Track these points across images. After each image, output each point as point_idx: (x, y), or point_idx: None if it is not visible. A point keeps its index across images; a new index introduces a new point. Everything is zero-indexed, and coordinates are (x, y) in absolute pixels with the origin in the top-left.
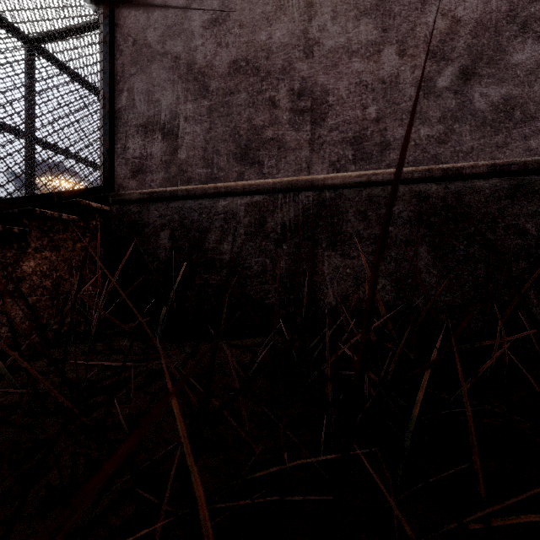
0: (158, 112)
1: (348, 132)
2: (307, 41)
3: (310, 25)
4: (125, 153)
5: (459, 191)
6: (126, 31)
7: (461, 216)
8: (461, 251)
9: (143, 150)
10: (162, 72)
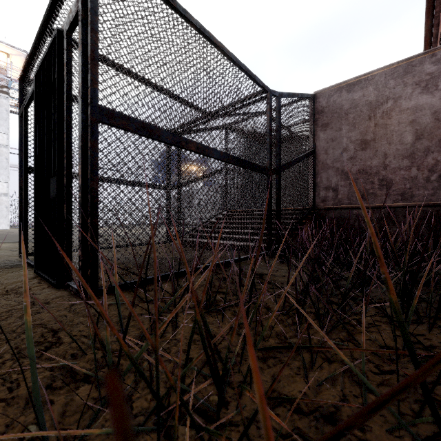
0: (331, 184)
1: (399, 192)
2: (384, 165)
3: (385, 160)
4: (319, 195)
5: (437, 211)
6: (319, 160)
7: (438, 217)
8: (438, 227)
9: (325, 195)
10: (332, 172)
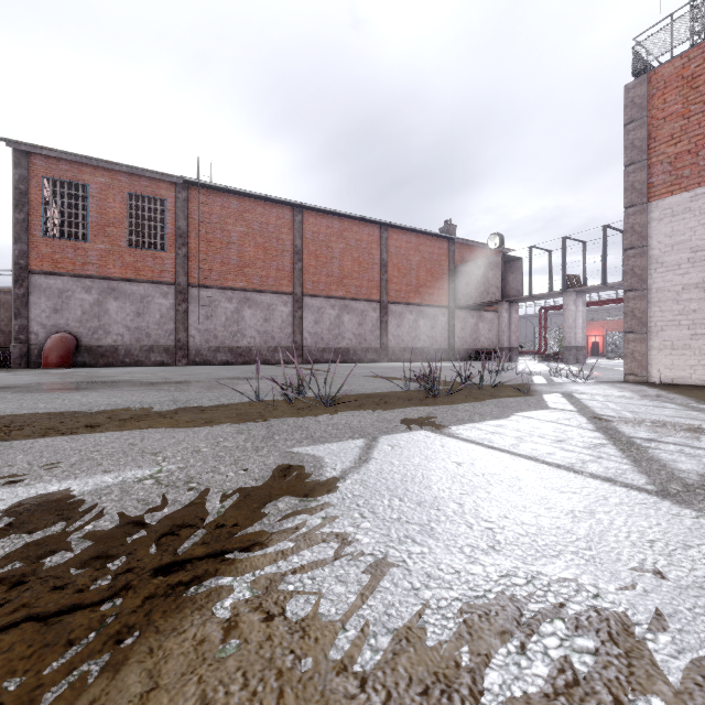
0: None
1: None
2: None
3: None
4: None
5: None
6: None
7: None
8: None
9: None
10: None
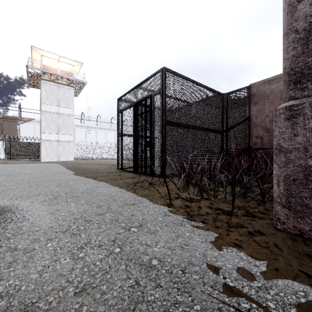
0: (259, 135)
1: None
2: None
3: None
4: (252, 141)
5: None
6: (252, 122)
7: None
8: None
9: (256, 141)
10: (260, 128)
